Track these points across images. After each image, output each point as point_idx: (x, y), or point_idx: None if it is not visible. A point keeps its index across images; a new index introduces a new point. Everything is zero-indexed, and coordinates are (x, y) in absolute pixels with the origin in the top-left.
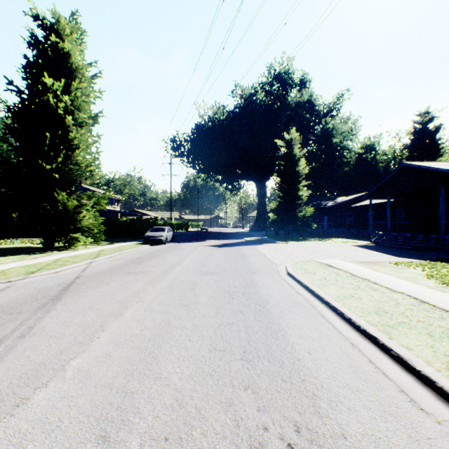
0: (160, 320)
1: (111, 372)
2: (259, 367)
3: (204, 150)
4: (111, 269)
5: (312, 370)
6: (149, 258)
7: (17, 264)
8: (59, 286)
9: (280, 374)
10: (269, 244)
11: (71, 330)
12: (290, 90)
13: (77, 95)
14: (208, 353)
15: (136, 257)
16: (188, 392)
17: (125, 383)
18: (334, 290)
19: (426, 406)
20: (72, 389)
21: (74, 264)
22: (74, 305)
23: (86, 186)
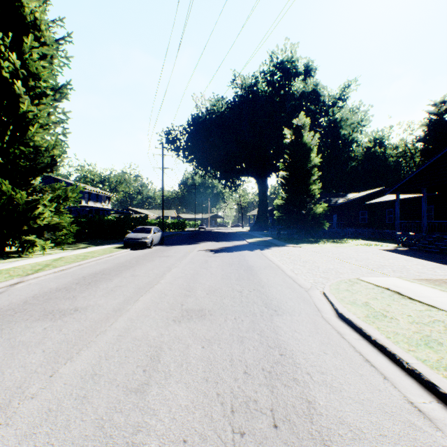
0: None
1: None
2: None
3: (201, 143)
4: (30, 299)
5: None
6: (112, 273)
7: None
8: None
9: None
10: (278, 248)
11: None
12: (294, 79)
13: (33, 58)
14: None
15: (95, 272)
16: None
17: None
18: None
19: None
20: None
21: None
22: None
23: (72, 182)
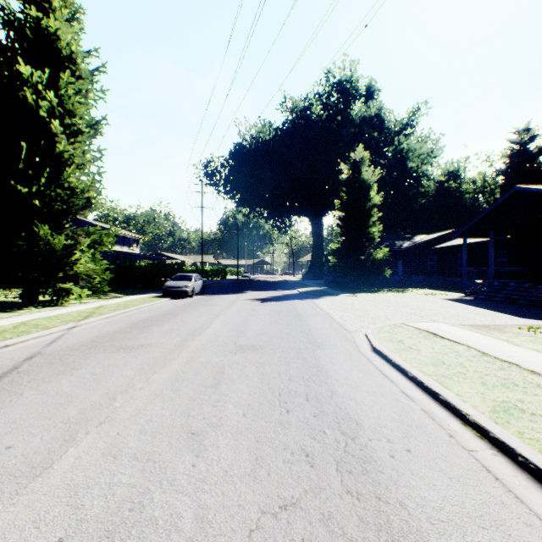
0: (123, 493)
1: None
2: None
3: (245, 177)
4: (96, 339)
5: None
6: (161, 320)
7: None
8: None
9: None
10: (332, 297)
11: None
12: (354, 102)
13: (69, 93)
14: None
15: (144, 318)
16: None
17: None
18: (475, 390)
19: None
20: None
21: (41, 330)
22: None
23: (96, 223)
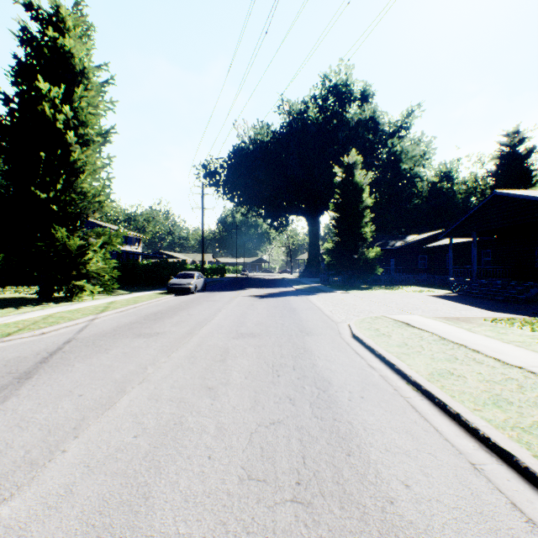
0: (168, 417)
1: (62, 536)
2: (324, 522)
3: (244, 178)
4: (117, 328)
5: (419, 529)
6: (170, 313)
7: None
8: (38, 356)
9: None
10: (325, 294)
11: (25, 435)
12: (349, 106)
13: (82, 106)
14: (237, 486)
15: (154, 312)
16: None
17: None
18: (423, 362)
19: None
20: None
21: (69, 321)
22: (46, 388)
23: (100, 223)
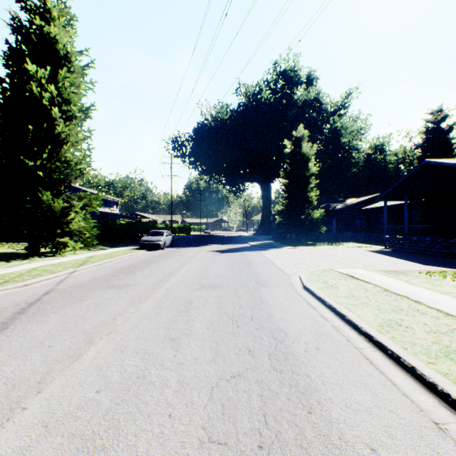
0: (131, 370)
1: None
2: None
3: (207, 150)
4: (93, 280)
5: None
6: (141, 266)
7: None
8: (17, 306)
9: None
10: (276, 249)
11: None
12: (297, 88)
13: (65, 86)
14: (197, 451)
15: (127, 265)
16: None
17: None
18: (371, 313)
19: None
20: None
21: (50, 274)
22: (19, 339)
23: (83, 188)
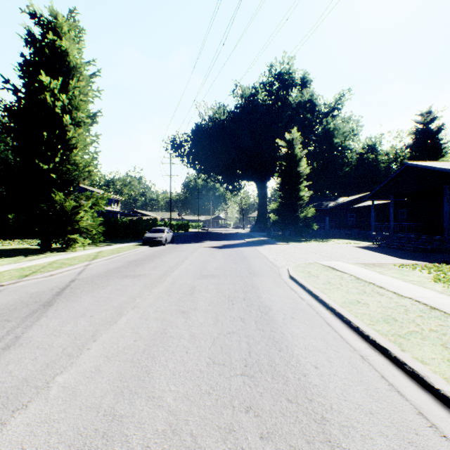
0: (156, 329)
1: (100, 391)
2: (261, 385)
3: (204, 150)
4: (108, 271)
5: (320, 388)
6: (147, 260)
7: (11, 267)
8: (53, 290)
9: (285, 393)
10: (270, 245)
11: (60, 340)
12: (291, 90)
13: (75, 94)
14: (206, 367)
15: (134, 259)
16: (183, 415)
17: (114, 404)
18: (339, 295)
19: (449, 433)
20: (54, 412)
21: (70, 266)
22: (65, 312)
23: (86, 187)
